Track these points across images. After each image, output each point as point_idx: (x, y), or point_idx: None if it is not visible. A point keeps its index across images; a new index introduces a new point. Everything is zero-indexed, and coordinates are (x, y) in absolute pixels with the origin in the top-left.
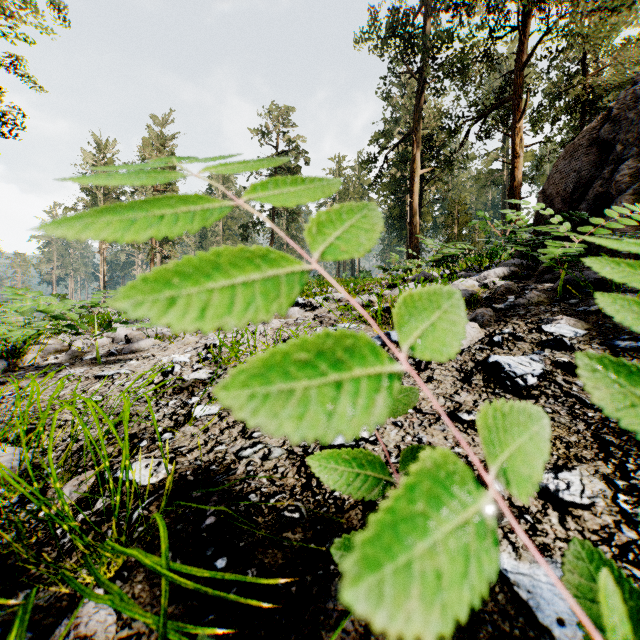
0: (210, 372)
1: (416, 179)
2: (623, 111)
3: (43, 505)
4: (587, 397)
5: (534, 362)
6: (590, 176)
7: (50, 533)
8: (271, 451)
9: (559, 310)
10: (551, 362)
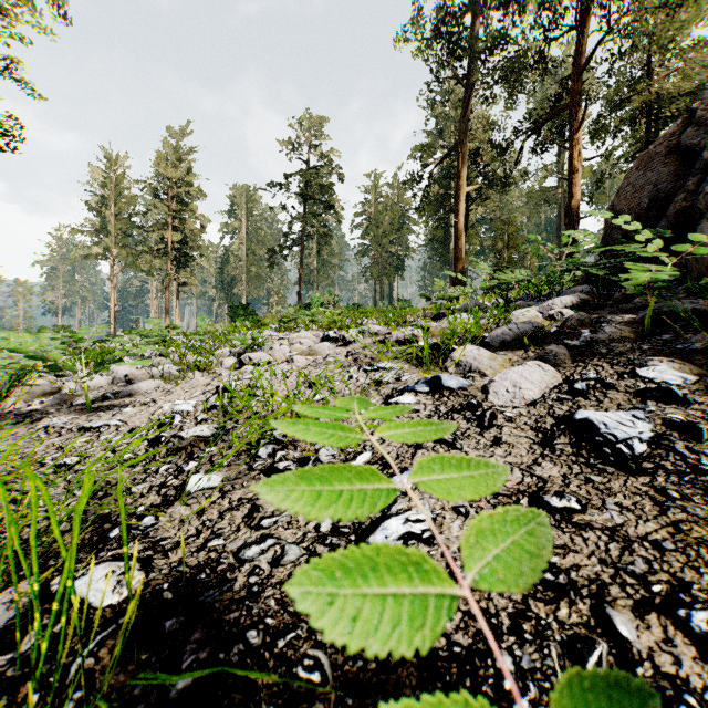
0: (215, 427)
1: (461, 197)
2: None
3: None
4: None
5: (639, 421)
6: (669, 189)
7: None
8: (285, 551)
9: (651, 348)
10: (662, 421)
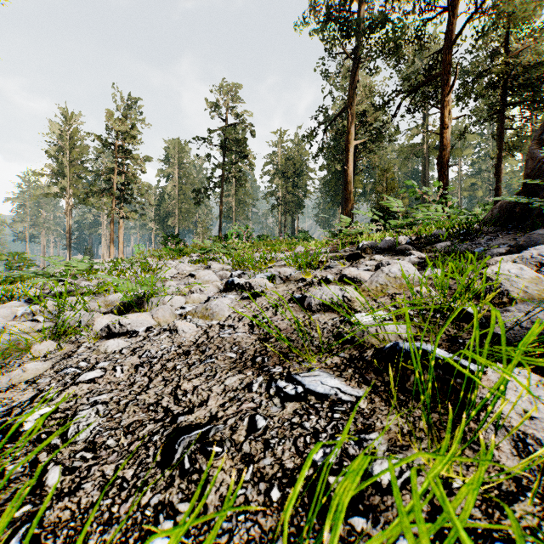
0: None
1: (350, 149)
2: None
3: None
4: None
5: None
6: None
7: None
8: None
9: None
10: None
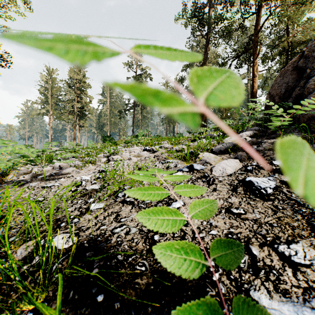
0: (100, 185)
1: None
2: (310, 52)
3: (0, 264)
4: (300, 200)
5: (270, 181)
6: (293, 85)
7: (7, 277)
8: (130, 229)
9: None
10: (279, 181)
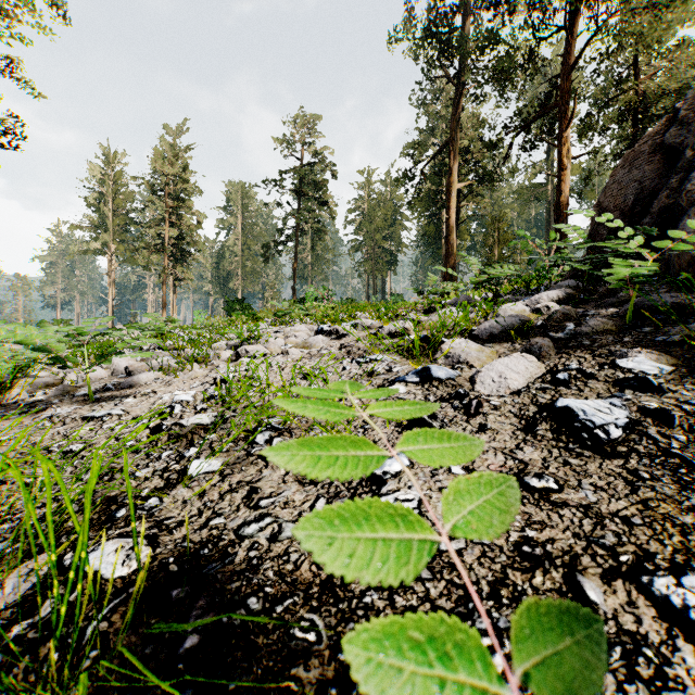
0: (214, 415)
1: (453, 194)
2: (692, 112)
3: None
4: (693, 457)
5: (615, 408)
6: (653, 186)
7: None
8: (282, 528)
9: (632, 340)
10: (638, 408)
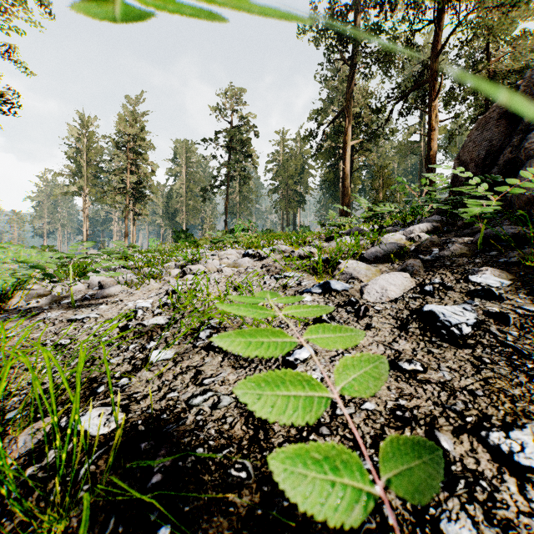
0: (168, 318)
1: (348, 149)
2: (529, 88)
3: None
4: (523, 347)
5: (467, 311)
6: (500, 144)
7: None
8: (220, 399)
9: (481, 261)
10: (483, 312)
